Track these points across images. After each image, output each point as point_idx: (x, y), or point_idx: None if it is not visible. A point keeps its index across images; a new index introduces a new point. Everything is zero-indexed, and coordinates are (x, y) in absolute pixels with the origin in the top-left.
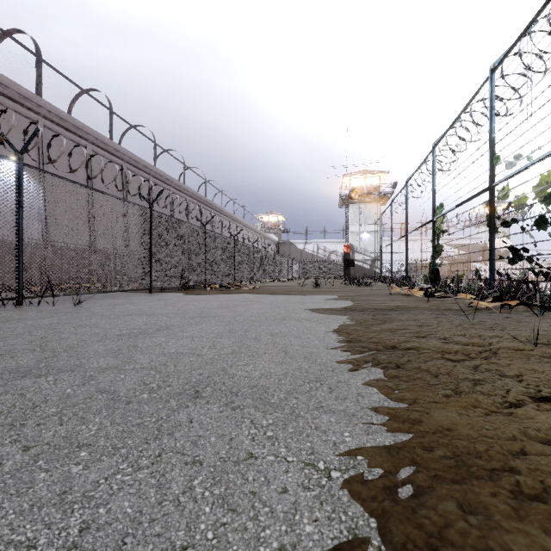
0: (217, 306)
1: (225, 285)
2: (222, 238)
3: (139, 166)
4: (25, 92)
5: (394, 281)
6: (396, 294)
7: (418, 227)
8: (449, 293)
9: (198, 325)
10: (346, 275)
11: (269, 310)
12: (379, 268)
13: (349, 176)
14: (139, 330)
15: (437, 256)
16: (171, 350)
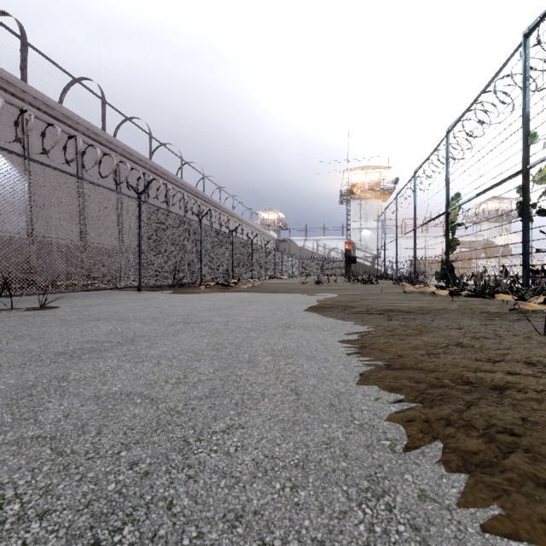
0: (208, 307)
1: (223, 282)
2: (219, 234)
3: (134, 159)
4: (8, 76)
5: (401, 278)
6: (408, 292)
7: (429, 221)
8: (510, 293)
9: (175, 336)
10: (347, 272)
11: (269, 313)
12: (380, 265)
13: (350, 170)
14: (93, 344)
15: (452, 252)
16: (114, 388)
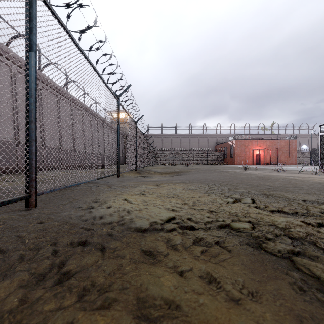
0: None
1: None
2: None
3: None
4: (306, 134)
5: None
6: None
7: None
8: None
9: None
10: None
11: None
12: None
13: None
14: None
15: None
16: None
